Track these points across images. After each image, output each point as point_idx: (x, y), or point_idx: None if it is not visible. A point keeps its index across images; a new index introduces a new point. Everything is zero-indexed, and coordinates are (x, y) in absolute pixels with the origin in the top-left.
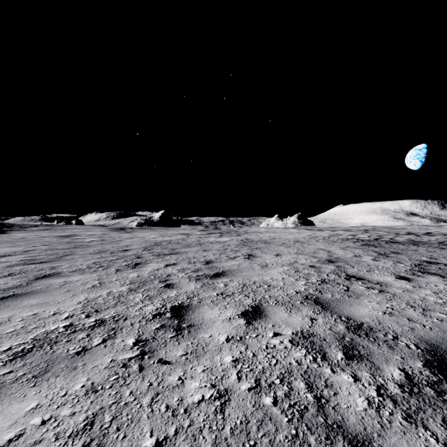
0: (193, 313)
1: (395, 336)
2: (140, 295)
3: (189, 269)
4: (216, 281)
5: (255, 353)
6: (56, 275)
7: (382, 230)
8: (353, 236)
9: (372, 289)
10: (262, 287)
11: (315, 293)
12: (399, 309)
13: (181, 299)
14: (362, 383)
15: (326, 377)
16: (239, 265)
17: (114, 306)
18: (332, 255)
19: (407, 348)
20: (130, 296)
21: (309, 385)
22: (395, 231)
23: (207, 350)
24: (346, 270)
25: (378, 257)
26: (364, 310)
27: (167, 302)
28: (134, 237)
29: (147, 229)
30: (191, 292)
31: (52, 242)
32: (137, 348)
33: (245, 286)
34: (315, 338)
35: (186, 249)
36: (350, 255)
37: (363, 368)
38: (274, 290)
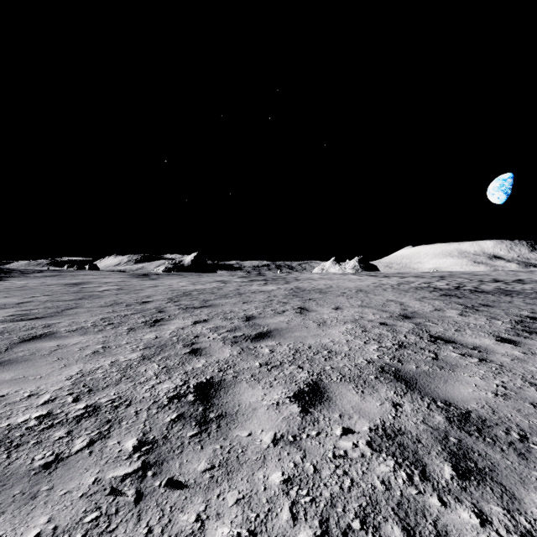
0: (225, 395)
1: (523, 435)
2: (154, 366)
3: (224, 327)
4: (258, 344)
5: (317, 467)
6: (49, 336)
7: (461, 277)
8: (427, 284)
9: (469, 357)
10: (320, 354)
11: (393, 363)
12: (514, 388)
13: (211, 372)
14: (495, 528)
15: (434, 515)
16: (288, 322)
17: (116, 384)
18: (406, 309)
19: None
20: (142, 367)
21: (410, 534)
22: (478, 278)
23: (243, 461)
24: (429, 329)
25: (466, 311)
26: (467, 390)
27: (191, 377)
28: (159, 285)
29: (176, 275)
30: (225, 361)
31: (56, 291)
32: (138, 457)
33: (298, 351)
34: (404, 438)
35: (221, 301)
36: (429, 309)
37: (489, 496)
38: (336, 358)
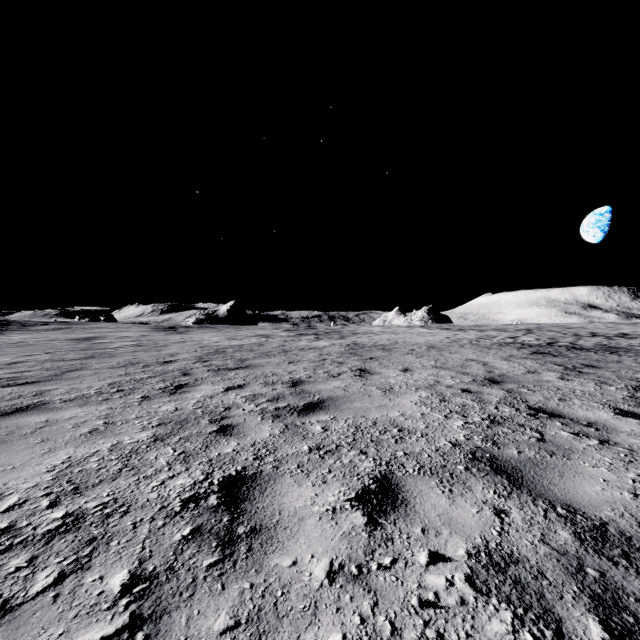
0: (261, 497)
1: None
2: (168, 451)
3: (264, 395)
4: (307, 419)
5: (395, 624)
6: (38, 408)
7: (552, 330)
8: (513, 339)
9: (586, 437)
10: (389, 433)
11: (486, 447)
12: None
13: (244, 460)
14: None
15: None
16: (346, 389)
17: (113, 478)
18: (492, 371)
19: None
20: (151, 453)
21: None
22: (572, 331)
23: (283, 613)
24: (525, 398)
25: (567, 374)
26: (593, 487)
27: (217, 468)
28: (187, 340)
29: (209, 328)
30: (263, 443)
31: (60, 348)
32: (126, 605)
33: (359, 430)
34: (520, 569)
35: (262, 360)
36: (521, 371)
37: None
38: (411, 439)
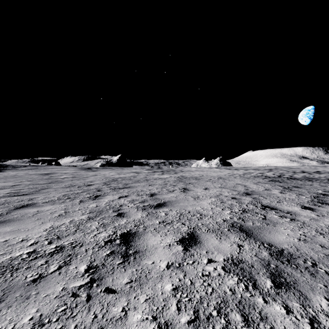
0: (138, 240)
1: (314, 263)
2: (96, 223)
3: (137, 200)
4: (158, 210)
5: (192, 281)
6: (32, 205)
7: (282, 169)
8: (261, 174)
9: (285, 218)
10: (195, 216)
11: (239, 221)
12: (310, 236)
13: (130, 226)
14: (295, 315)
15: (260, 308)
16: (176, 197)
17: (73, 233)
18: (248, 189)
19: (327, 275)
20: (88, 224)
21: (245, 318)
22: (292, 170)
23: (149, 278)
24: (261, 201)
25: (284, 190)
26: (282, 237)
27: (118, 230)
28: (97, 174)
29: (108, 168)
30: (138, 220)
31: (35, 178)
32: (88, 276)
33: (182, 214)
34: (244, 265)
35: (135, 184)
36: (262, 189)
37: (292, 297)
38: (205, 218)
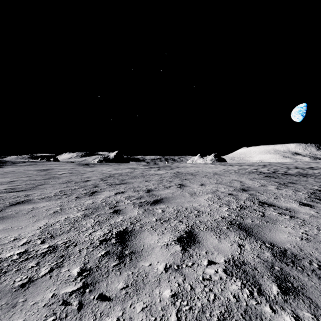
0: (135, 239)
1: (320, 265)
2: (91, 221)
3: (134, 196)
4: (155, 207)
5: (192, 286)
6: (28, 202)
7: (276, 165)
8: (256, 170)
9: (284, 215)
10: (193, 213)
11: (237, 219)
12: (313, 235)
13: (126, 224)
14: None
15: (268, 319)
16: (173, 193)
17: (67, 232)
18: (244, 185)
19: None
20: (83, 221)
21: None
22: (286, 166)
23: (146, 282)
24: (258, 197)
25: (280, 186)
26: (283, 236)
27: (114, 228)
28: (95, 170)
29: (105, 164)
30: (135, 217)
31: (33, 174)
32: (80, 280)
33: (179, 211)
34: (246, 267)
35: (132, 180)
36: (258, 185)
37: (302, 306)
38: (203, 215)
